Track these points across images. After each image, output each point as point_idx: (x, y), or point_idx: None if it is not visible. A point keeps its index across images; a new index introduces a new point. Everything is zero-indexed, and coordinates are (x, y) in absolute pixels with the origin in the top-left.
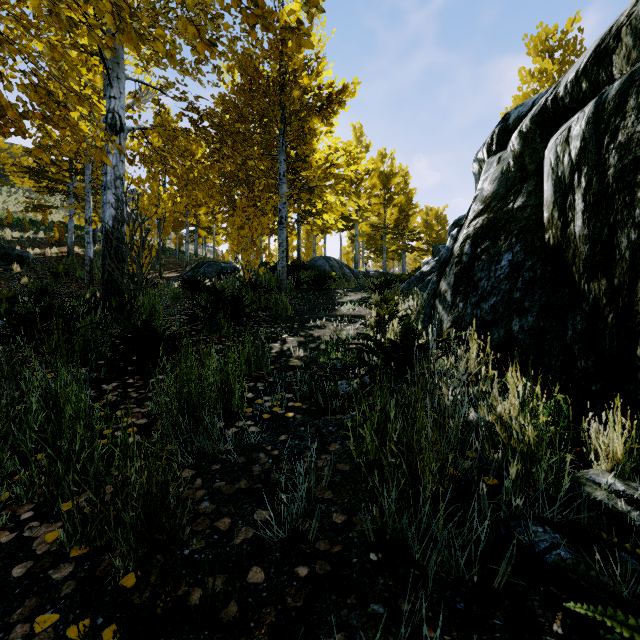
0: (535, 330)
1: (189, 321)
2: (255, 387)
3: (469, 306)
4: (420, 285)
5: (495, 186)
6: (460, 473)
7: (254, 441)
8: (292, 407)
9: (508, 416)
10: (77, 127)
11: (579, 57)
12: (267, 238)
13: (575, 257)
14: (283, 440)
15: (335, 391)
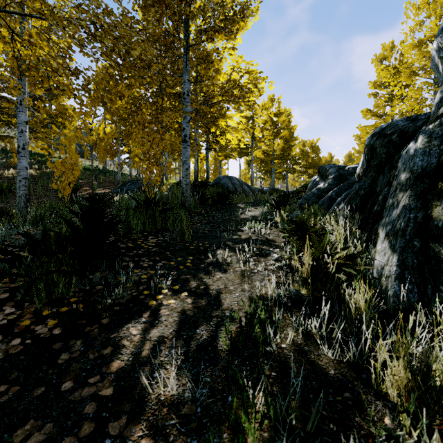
0: None
1: None
2: None
3: None
4: (320, 201)
5: None
6: None
7: None
8: None
9: None
10: None
11: None
12: None
13: None
14: None
15: None
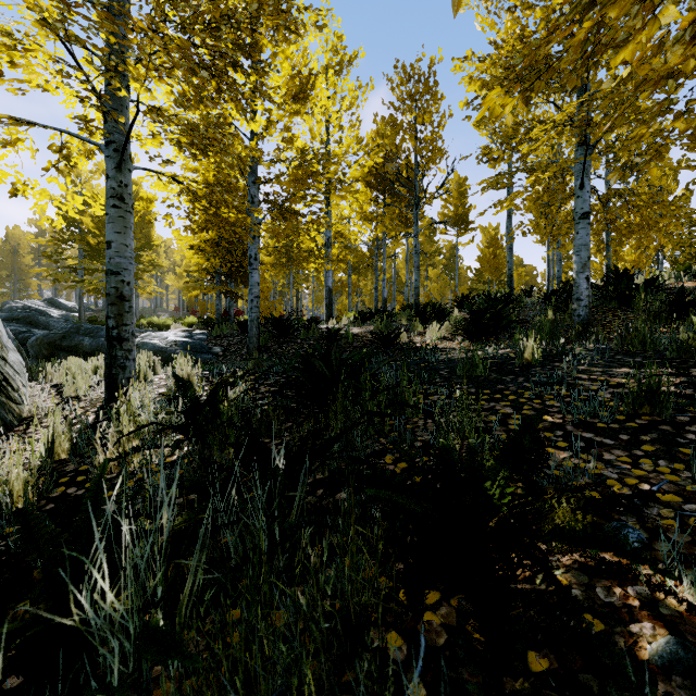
0: None
1: None
2: None
3: None
4: None
5: None
6: None
7: None
8: None
9: None
10: None
11: None
12: None
13: None
14: None
15: None
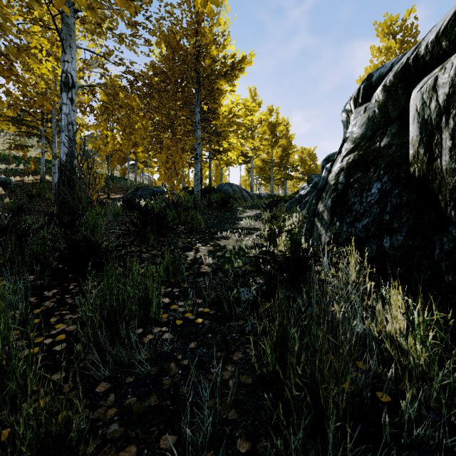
0: (404, 247)
1: (123, 234)
2: (172, 292)
3: (345, 225)
4: (299, 204)
5: (363, 129)
6: (354, 389)
7: (167, 349)
8: (201, 312)
9: (405, 342)
10: (19, 76)
11: (415, 38)
12: (187, 169)
13: (441, 187)
14: (192, 348)
15: (237, 297)
